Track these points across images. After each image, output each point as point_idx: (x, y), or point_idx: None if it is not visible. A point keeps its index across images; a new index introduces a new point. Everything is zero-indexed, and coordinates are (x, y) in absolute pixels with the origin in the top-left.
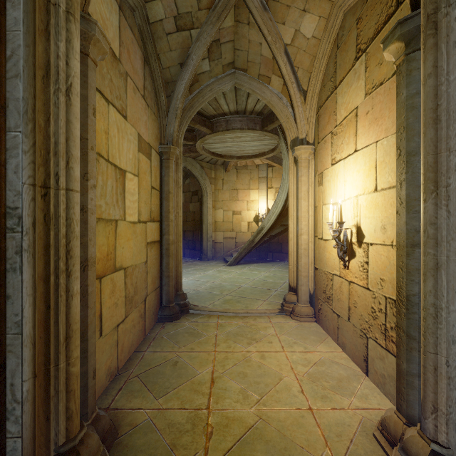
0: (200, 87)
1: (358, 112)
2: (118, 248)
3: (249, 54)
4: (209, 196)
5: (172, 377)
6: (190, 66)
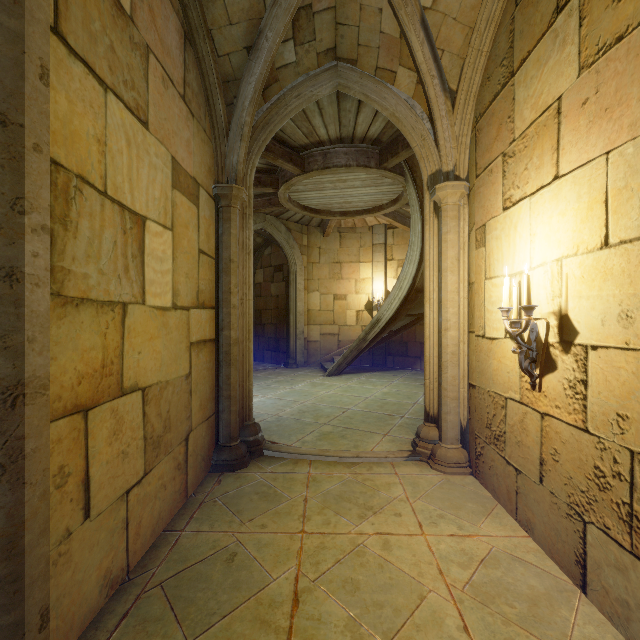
0: (281, 90)
1: (563, 106)
2: (129, 353)
3: (361, 32)
4: (300, 272)
5: (222, 588)
6: (263, 51)
